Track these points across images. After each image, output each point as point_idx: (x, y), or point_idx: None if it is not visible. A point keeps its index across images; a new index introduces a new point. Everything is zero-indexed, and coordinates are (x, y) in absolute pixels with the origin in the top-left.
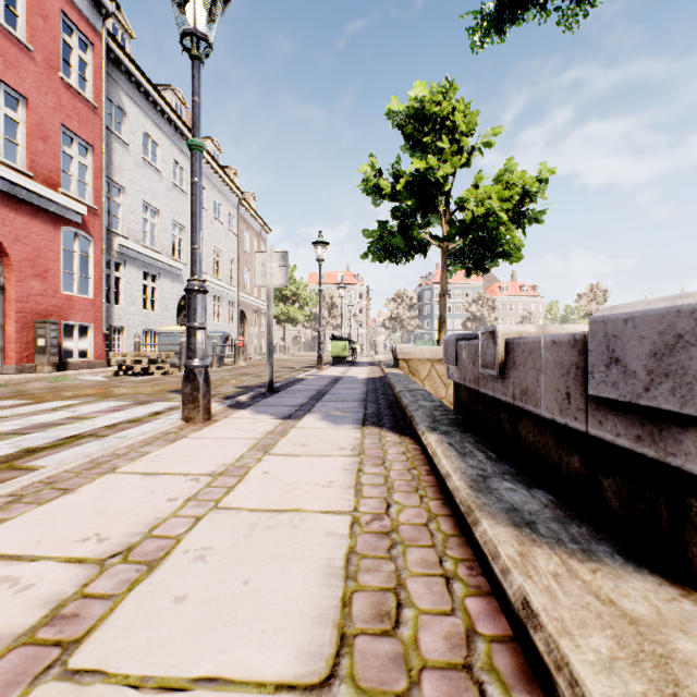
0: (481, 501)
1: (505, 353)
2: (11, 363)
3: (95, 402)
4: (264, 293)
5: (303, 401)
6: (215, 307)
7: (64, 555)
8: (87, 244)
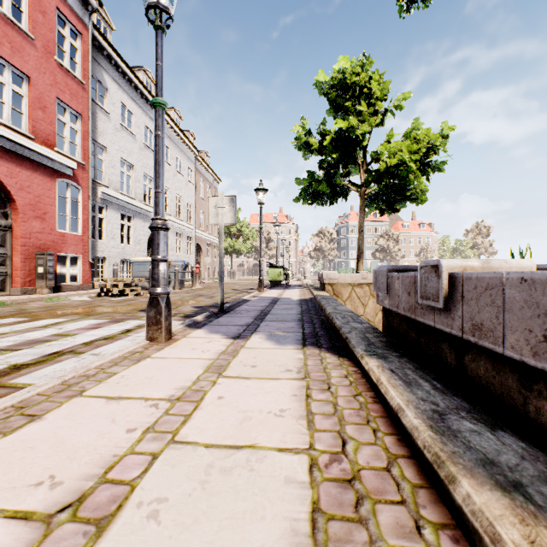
0: (449, 449)
1: (451, 286)
2: (17, 286)
3: (79, 320)
4: (215, 230)
5: (249, 321)
6: (177, 241)
7: (12, 508)
8: (77, 192)
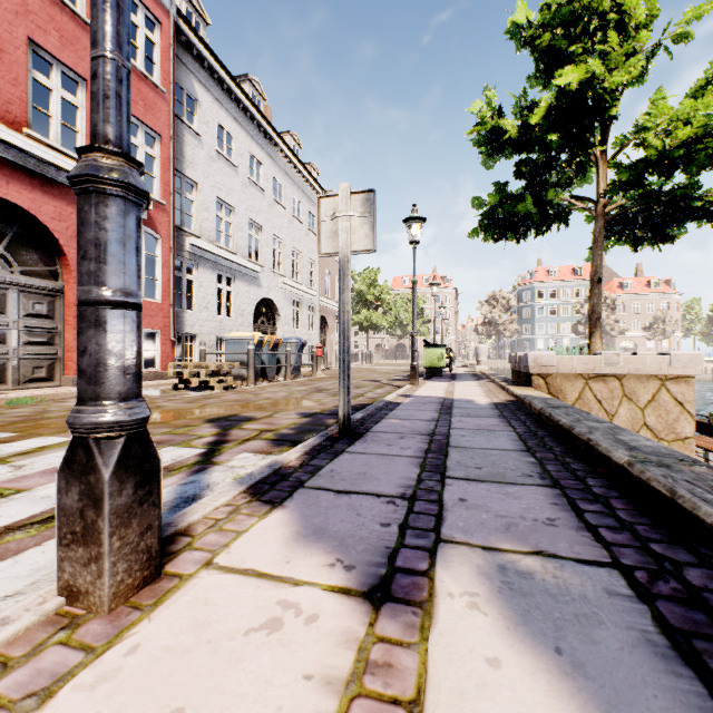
0: None
1: None
2: (69, 374)
3: None
4: None
5: (409, 474)
6: (294, 313)
7: None
8: (155, 243)
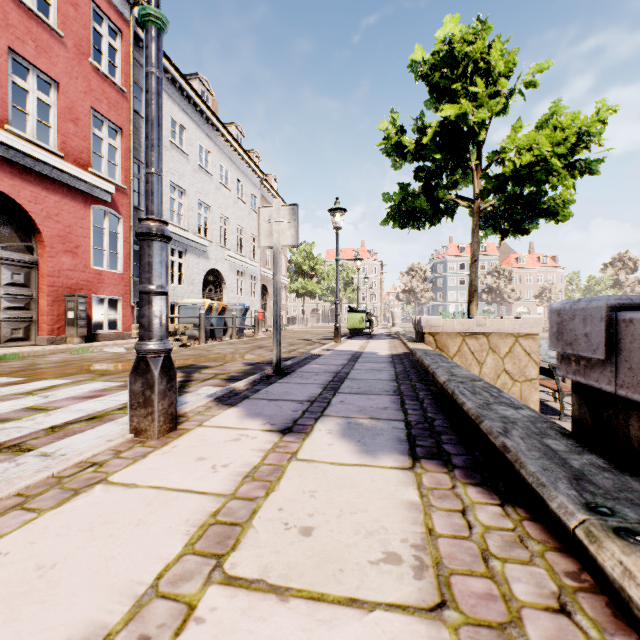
0: None
1: None
2: (43, 334)
3: (83, 382)
4: (284, 268)
5: (315, 392)
6: (238, 282)
7: None
8: (117, 222)
